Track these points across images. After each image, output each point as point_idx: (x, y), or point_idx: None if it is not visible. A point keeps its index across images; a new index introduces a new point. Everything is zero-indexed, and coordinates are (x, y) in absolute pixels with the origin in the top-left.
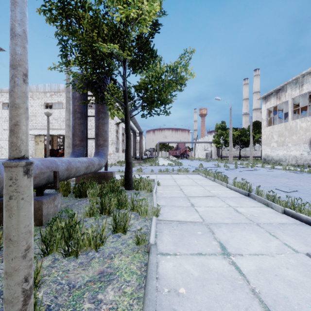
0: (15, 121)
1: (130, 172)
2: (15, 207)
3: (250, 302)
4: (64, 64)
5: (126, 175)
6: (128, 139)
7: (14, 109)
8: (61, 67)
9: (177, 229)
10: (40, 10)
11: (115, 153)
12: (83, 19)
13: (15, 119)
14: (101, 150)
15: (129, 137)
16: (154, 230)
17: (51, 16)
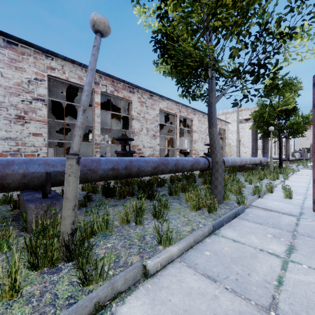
0: (271, 153)
1: (282, 164)
2: (271, 161)
3: (308, 178)
4: (253, 125)
5: (279, 165)
6: (280, 150)
7: (271, 152)
8: (253, 127)
9: (299, 175)
10: (253, 118)
11: (261, 155)
12: (264, 114)
13: (271, 153)
14: (266, 155)
15: (281, 149)
16: (291, 173)
17: (255, 117)
